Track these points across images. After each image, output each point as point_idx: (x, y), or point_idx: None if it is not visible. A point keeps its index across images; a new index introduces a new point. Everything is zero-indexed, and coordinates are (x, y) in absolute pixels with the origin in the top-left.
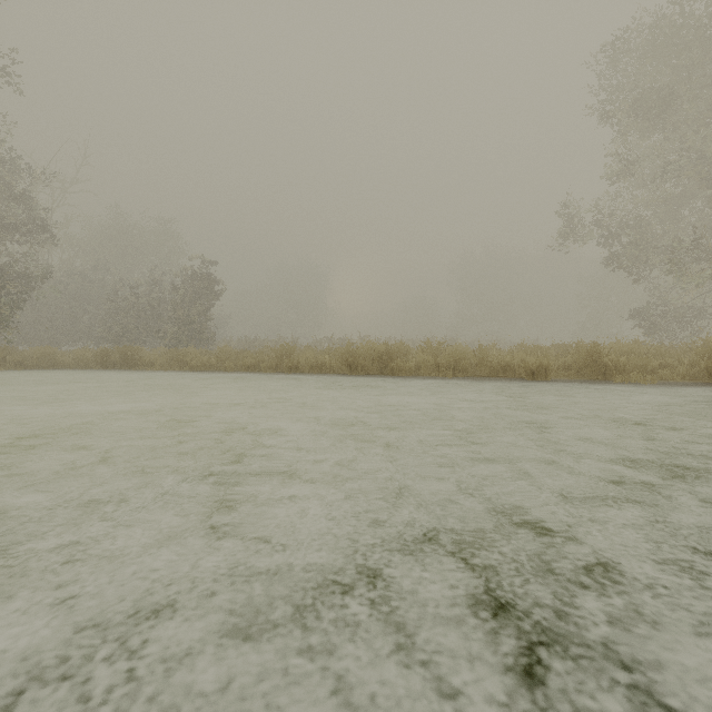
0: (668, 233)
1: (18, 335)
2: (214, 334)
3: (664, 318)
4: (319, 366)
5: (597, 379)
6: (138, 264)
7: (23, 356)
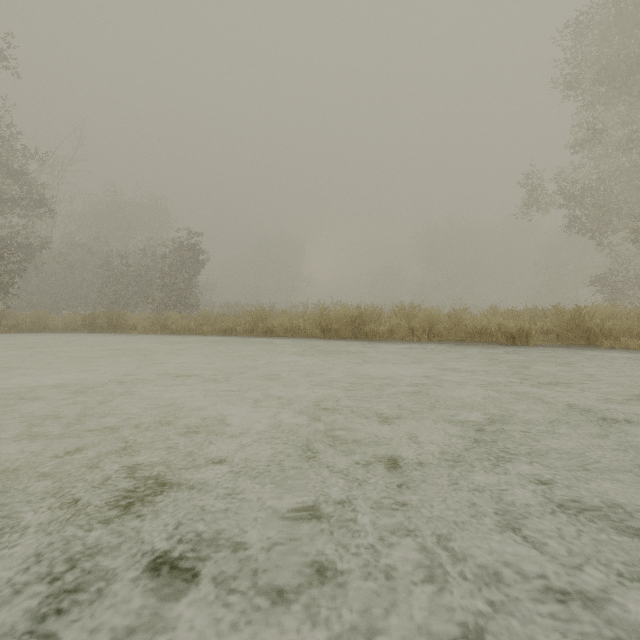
0: (629, 201)
1: (23, 301)
2: (198, 300)
3: (626, 284)
4: (294, 330)
5: (582, 344)
6: (131, 236)
7: (18, 320)
